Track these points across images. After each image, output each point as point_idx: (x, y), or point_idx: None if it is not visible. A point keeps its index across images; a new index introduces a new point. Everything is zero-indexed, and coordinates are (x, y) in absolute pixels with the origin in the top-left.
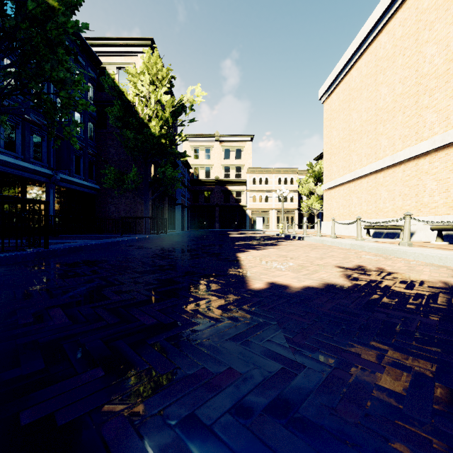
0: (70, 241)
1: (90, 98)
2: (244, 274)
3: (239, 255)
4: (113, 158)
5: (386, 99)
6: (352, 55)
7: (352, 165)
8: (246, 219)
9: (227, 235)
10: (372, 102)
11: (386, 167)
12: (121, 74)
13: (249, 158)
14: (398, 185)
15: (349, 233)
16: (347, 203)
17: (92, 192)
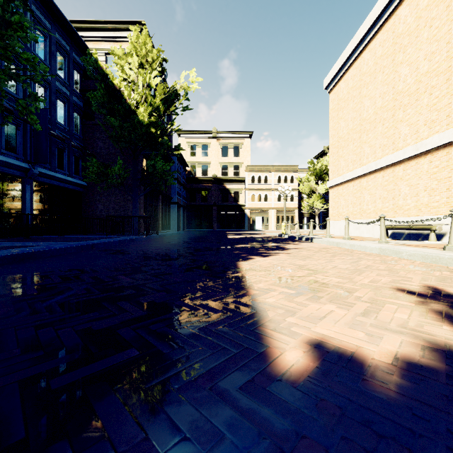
0: (33, 244)
1: (75, 87)
2: (255, 313)
3: (241, 265)
4: (101, 153)
5: (406, 80)
6: (365, 35)
7: (363, 159)
8: (245, 218)
9: (225, 236)
10: (389, 86)
11: (406, 158)
12: (110, 61)
13: (248, 156)
14: (422, 178)
15: (360, 233)
16: (357, 200)
17: (78, 189)
